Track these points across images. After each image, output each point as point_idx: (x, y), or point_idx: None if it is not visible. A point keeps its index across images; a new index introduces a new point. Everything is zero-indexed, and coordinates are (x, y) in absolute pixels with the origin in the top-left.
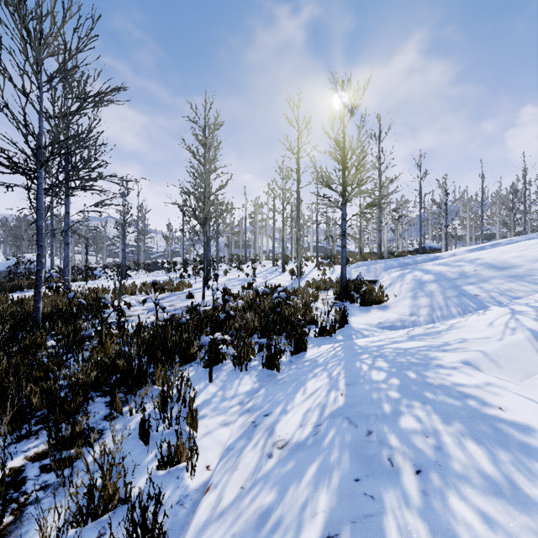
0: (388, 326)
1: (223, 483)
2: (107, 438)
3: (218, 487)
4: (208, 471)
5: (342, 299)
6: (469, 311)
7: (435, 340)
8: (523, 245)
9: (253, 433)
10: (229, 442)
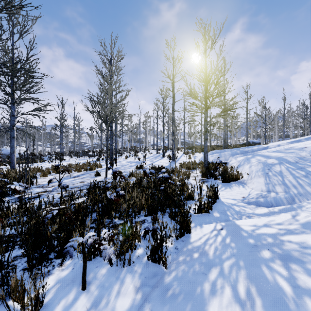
0: (253, 202)
1: None
2: None
3: None
4: None
5: (207, 177)
6: None
7: None
8: None
9: None
10: None
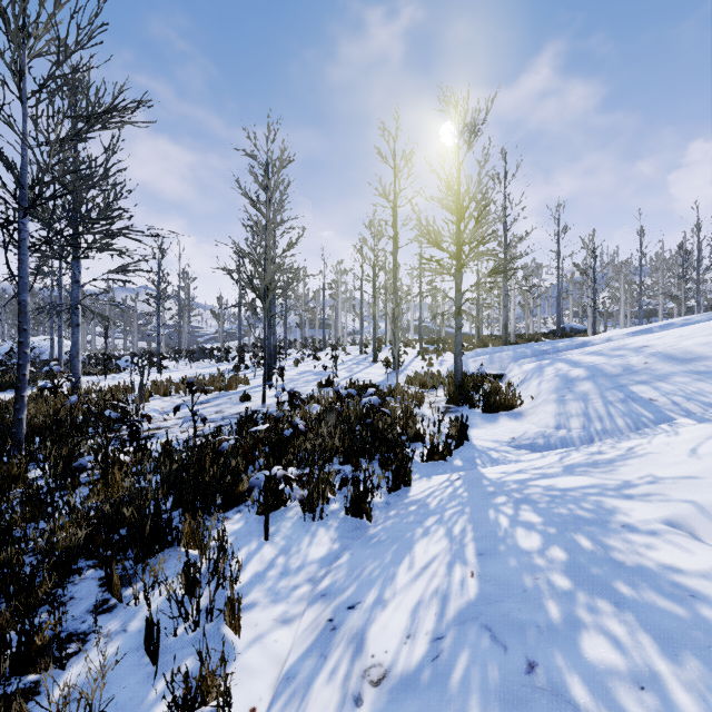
0: (526, 444)
1: None
2: (91, 650)
3: None
4: None
5: (457, 403)
6: (643, 424)
7: (608, 475)
8: (709, 326)
9: (330, 644)
10: (291, 661)
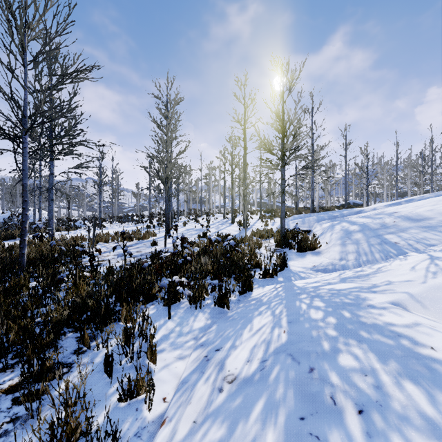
0: (322, 269)
1: (177, 417)
2: (75, 371)
3: (172, 421)
4: (165, 403)
5: (282, 246)
6: (390, 256)
7: (365, 282)
8: (433, 200)
9: (205, 367)
10: (184, 375)
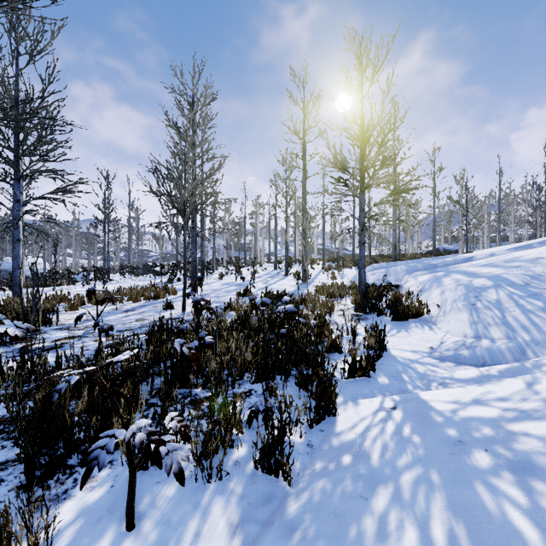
0: (450, 356)
1: None
2: None
3: None
4: None
5: (365, 310)
6: None
7: None
8: None
9: None
10: None
